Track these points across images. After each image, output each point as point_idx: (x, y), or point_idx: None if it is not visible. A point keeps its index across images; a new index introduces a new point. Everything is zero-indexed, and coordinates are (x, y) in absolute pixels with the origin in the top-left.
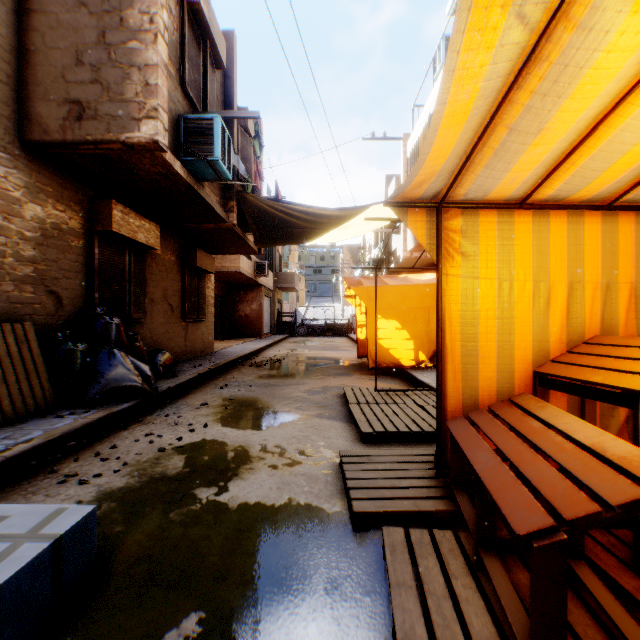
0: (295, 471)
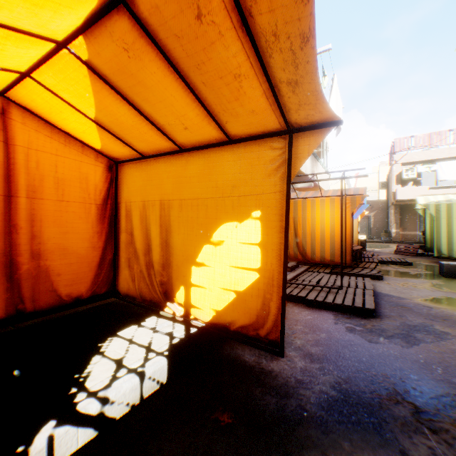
0: (402, 281)
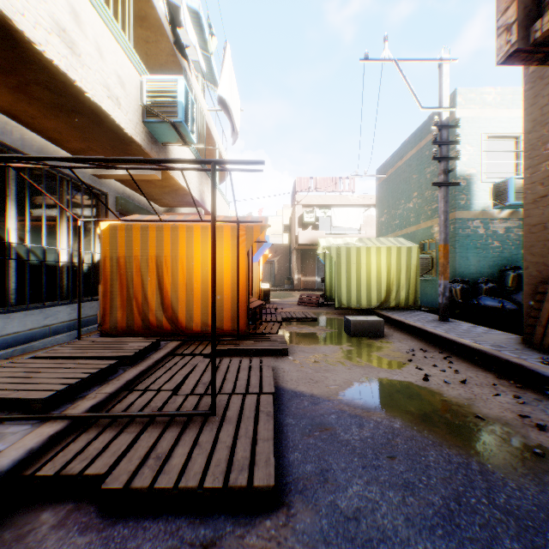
0: (312, 353)
